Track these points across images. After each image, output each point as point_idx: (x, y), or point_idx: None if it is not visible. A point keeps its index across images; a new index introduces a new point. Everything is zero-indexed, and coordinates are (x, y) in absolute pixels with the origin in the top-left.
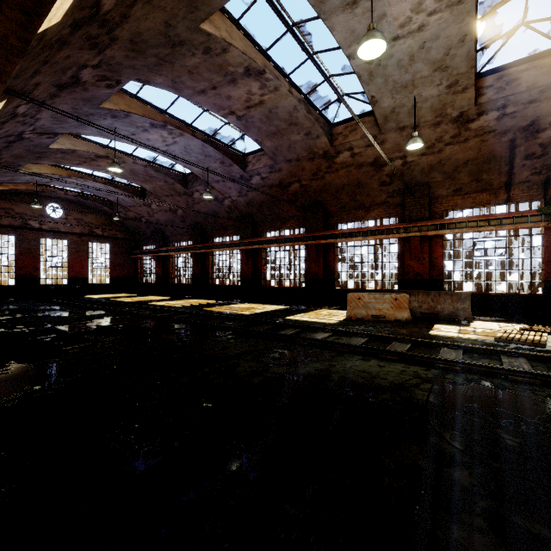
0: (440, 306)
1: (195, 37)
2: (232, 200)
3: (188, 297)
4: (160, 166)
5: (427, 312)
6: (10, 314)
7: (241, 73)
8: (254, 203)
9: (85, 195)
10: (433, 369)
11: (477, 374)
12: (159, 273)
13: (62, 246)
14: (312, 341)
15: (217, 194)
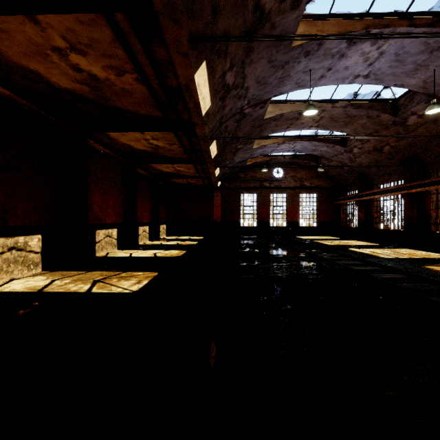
0: None
1: None
2: None
3: (398, 245)
4: (361, 101)
5: None
6: (244, 248)
7: None
8: None
9: (297, 156)
10: None
11: None
12: (361, 217)
13: (282, 198)
14: None
15: None
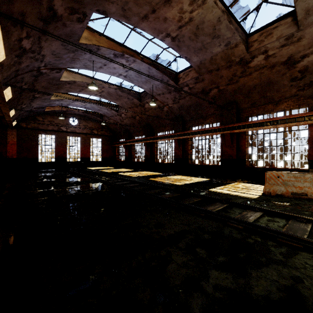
0: None
1: None
2: (169, 106)
3: (142, 170)
4: (124, 88)
5: None
6: (41, 179)
7: None
8: (183, 107)
9: (88, 111)
10: None
11: None
12: (126, 155)
13: (77, 140)
14: (248, 225)
15: (159, 103)
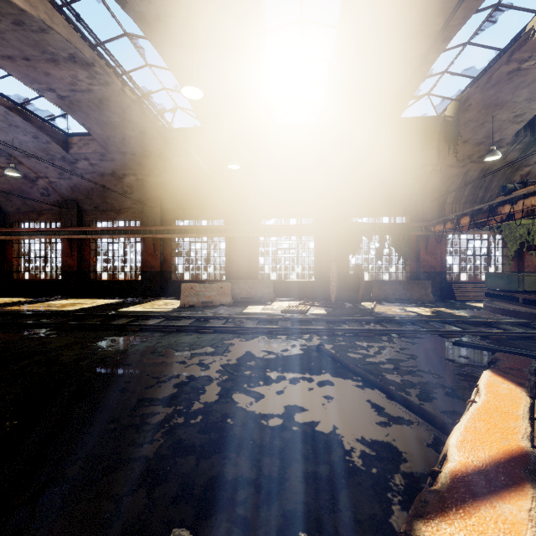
0: (254, 291)
1: (1, 5)
2: (50, 181)
3: None
4: None
5: (245, 297)
6: None
7: (64, 57)
8: (80, 189)
9: None
10: (235, 334)
11: (261, 334)
12: None
13: None
14: (144, 326)
15: (27, 171)
